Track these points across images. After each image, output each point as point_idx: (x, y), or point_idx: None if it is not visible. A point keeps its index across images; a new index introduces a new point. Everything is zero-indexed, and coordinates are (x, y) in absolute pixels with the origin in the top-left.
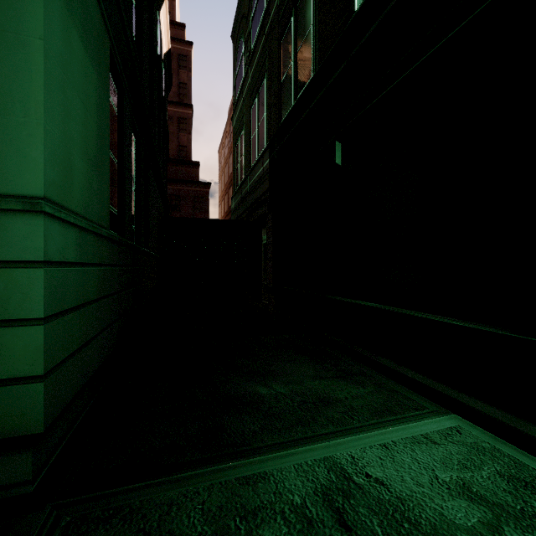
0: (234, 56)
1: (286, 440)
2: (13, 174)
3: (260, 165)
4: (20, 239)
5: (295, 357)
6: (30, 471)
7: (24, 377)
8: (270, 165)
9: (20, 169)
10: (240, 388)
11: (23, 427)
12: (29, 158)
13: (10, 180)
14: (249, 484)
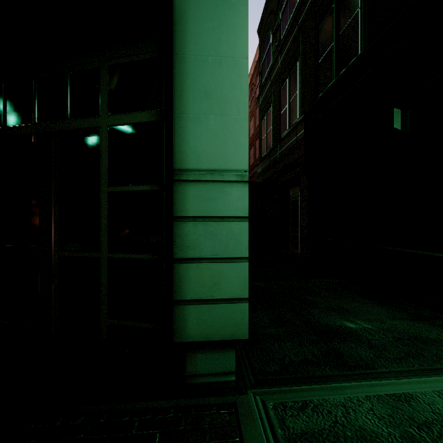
0: (259, 47)
1: (406, 369)
2: (231, 156)
3: (293, 135)
4: (235, 201)
5: (357, 298)
6: (234, 365)
7: (237, 298)
8: (305, 134)
9: (235, 152)
10: (328, 320)
11: (237, 333)
12: (240, 144)
13: (229, 160)
14: (402, 401)
